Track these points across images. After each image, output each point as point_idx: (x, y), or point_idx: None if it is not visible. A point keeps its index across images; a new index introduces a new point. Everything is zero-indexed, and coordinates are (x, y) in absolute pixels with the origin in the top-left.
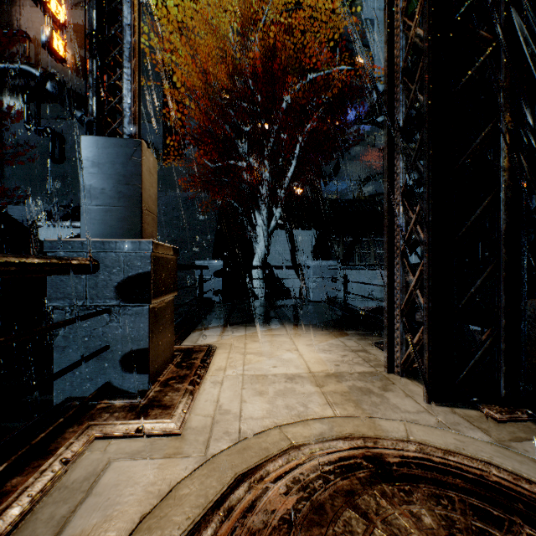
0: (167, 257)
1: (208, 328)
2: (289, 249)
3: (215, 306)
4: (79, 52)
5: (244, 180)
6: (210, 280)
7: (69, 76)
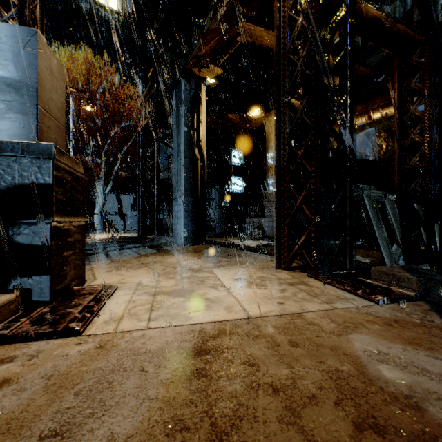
0: None
1: None
2: (117, 206)
3: None
4: None
5: (85, 160)
6: None
7: None
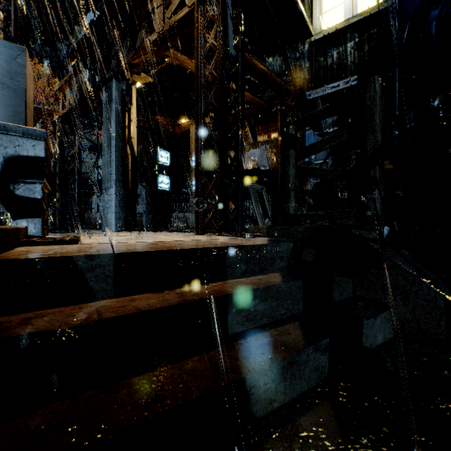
0: None
1: None
2: None
3: None
4: None
5: None
6: None
7: None
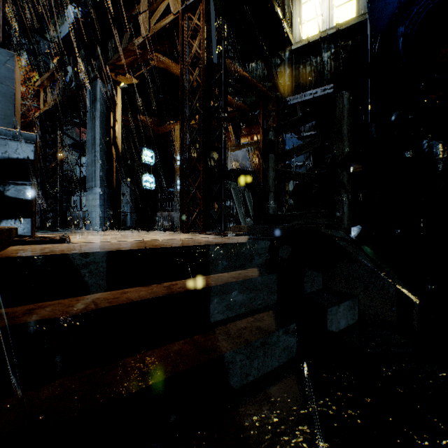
0: None
1: None
2: None
3: None
4: None
5: None
6: None
7: None
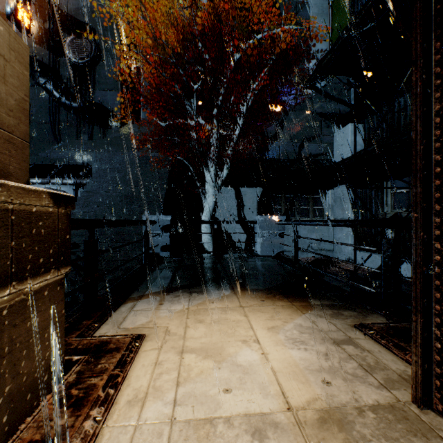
0: (28, 210)
1: (145, 297)
2: (235, 205)
3: (161, 263)
4: (43, 25)
5: (194, 142)
6: (158, 236)
7: (34, 47)
